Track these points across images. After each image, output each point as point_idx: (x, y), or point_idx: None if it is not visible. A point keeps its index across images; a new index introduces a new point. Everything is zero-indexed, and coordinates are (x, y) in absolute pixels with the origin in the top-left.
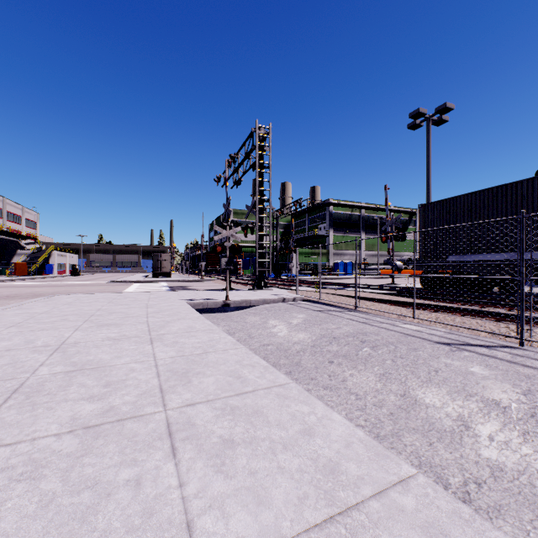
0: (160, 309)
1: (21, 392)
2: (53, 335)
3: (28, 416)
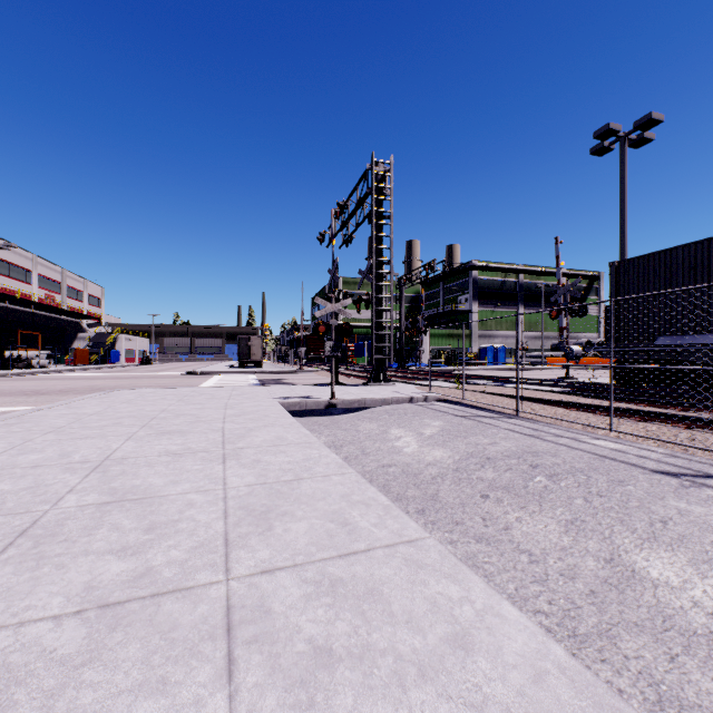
0: (242, 411)
1: (29, 536)
2: (97, 446)
3: (26, 579)
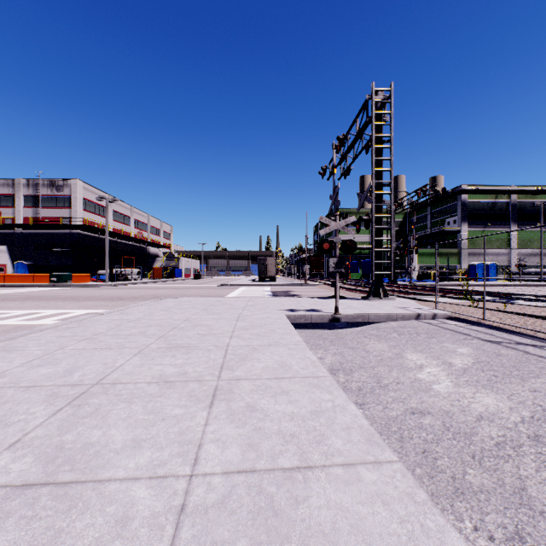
0: (250, 324)
1: None
2: (105, 361)
3: None
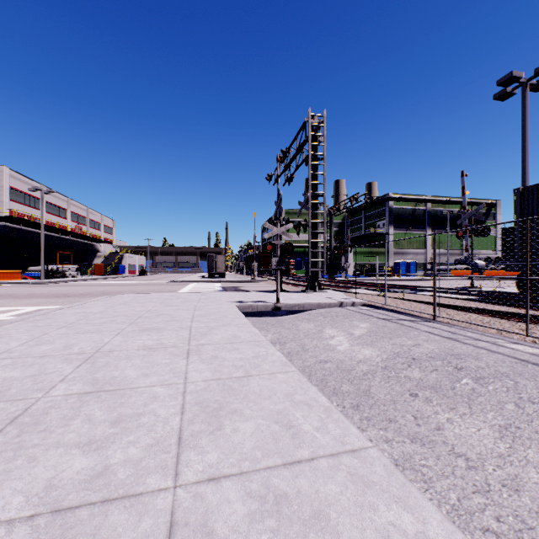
0: (206, 312)
1: (17, 424)
2: (93, 340)
3: None
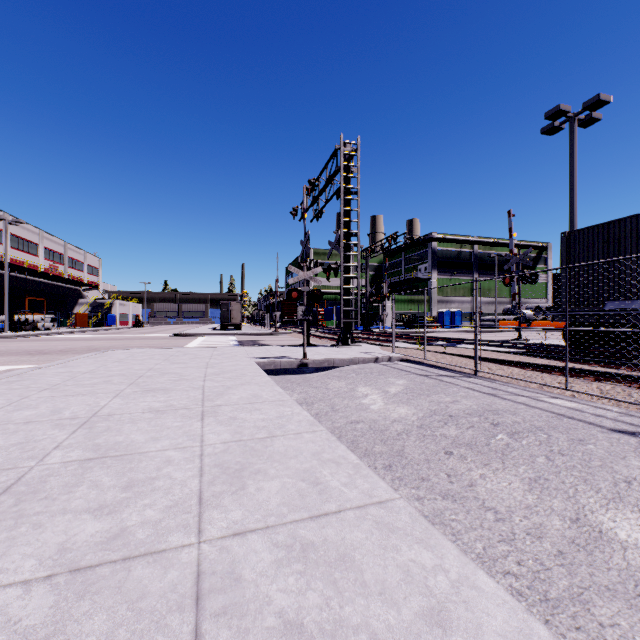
0: (221, 370)
1: (12, 493)
2: (87, 403)
3: (2, 539)
